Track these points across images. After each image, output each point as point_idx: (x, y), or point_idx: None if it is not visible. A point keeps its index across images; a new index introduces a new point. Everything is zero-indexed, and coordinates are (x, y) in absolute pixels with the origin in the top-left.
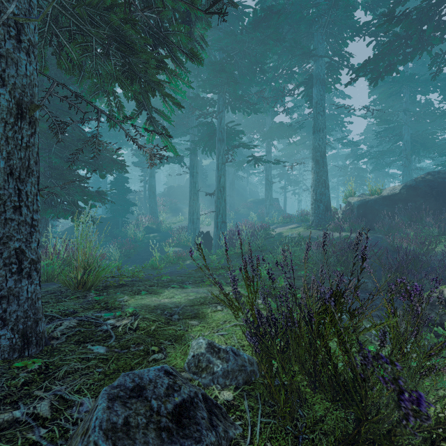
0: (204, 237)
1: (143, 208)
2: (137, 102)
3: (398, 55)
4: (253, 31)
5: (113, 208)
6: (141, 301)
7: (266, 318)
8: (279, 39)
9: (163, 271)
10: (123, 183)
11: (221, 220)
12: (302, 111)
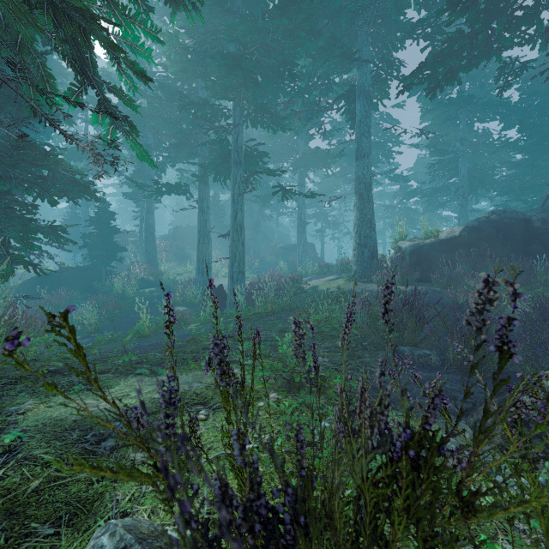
0: (216, 292)
1: (139, 255)
2: (77, 70)
3: (461, 59)
4: (278, 15)
5: (93, 254)
6: (56, 410)
7: (243, 509)
8: (313, 30)
9: (149, 341)
10: (108, 220)
11: (238, 270)
12: (343, 136)
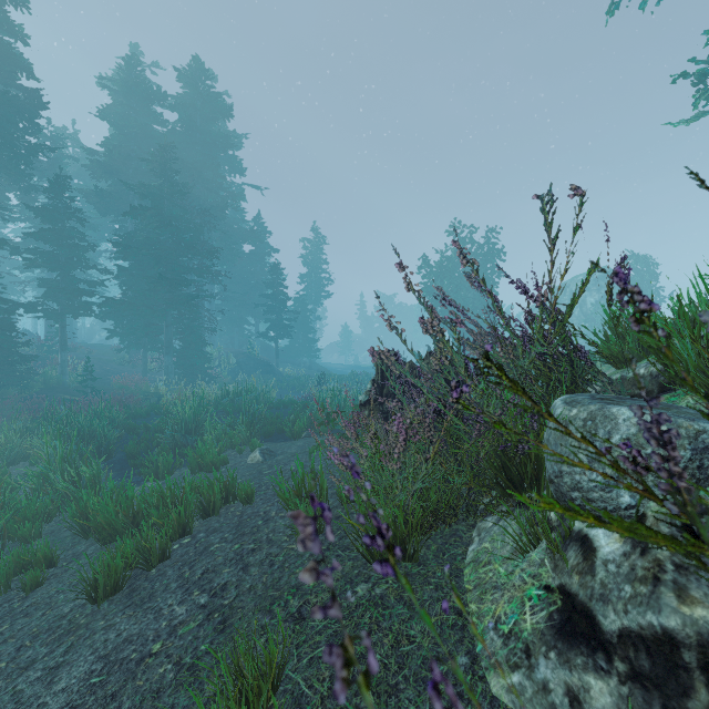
0: None
1: None
2: None
3: None
4: None
5: None
6: None
7: None
8: None
9: None
10: None
11: None
12: None
